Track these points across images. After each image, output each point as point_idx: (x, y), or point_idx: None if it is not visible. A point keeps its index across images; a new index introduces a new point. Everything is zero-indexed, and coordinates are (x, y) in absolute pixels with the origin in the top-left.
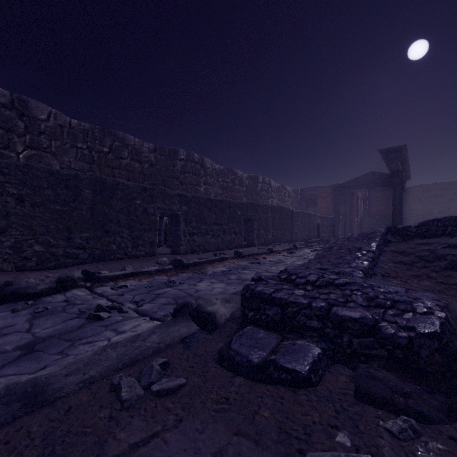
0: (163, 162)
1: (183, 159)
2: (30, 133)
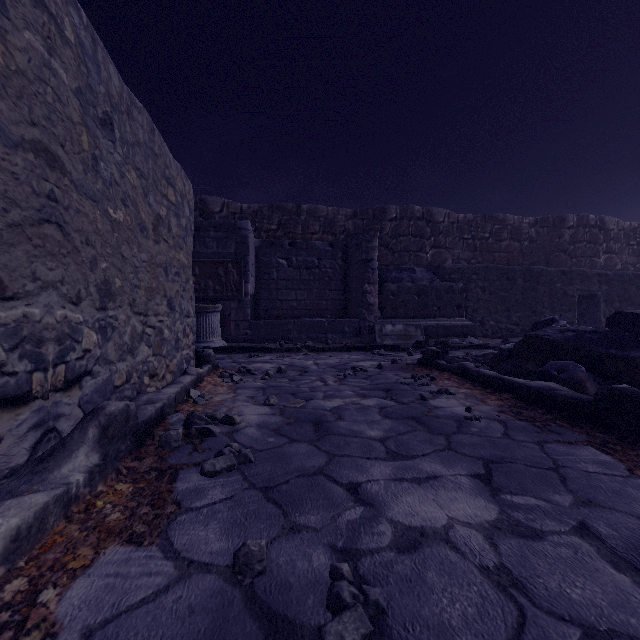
0: (545, 235)
1: (572, 226)
2: (433, 236)
